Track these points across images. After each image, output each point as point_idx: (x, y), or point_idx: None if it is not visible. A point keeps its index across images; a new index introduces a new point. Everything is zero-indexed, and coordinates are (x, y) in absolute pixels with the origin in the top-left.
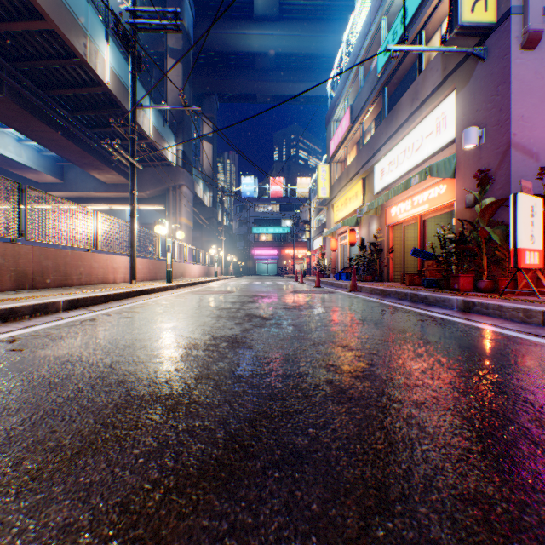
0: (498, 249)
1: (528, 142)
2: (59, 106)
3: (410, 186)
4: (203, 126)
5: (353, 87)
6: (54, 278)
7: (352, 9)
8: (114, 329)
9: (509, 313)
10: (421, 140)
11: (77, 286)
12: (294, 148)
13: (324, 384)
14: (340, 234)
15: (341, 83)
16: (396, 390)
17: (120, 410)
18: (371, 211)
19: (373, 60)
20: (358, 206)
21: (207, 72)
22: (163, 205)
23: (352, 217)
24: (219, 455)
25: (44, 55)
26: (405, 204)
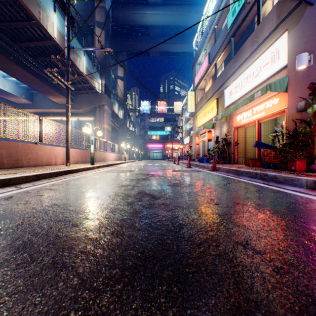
0: None
1: None
2: (25, 54)
3: (253, 99)
4: (118, 70)
5: (210, 41)
6: (8, 161)
7: None
8: (11, 212)
9: None
10: (260, 69)
11: (26, 167)
12: (172, 82)
13: None
14: (201, 134)
15: (202, 39)
16: None
17: None
18: (223, 118)
19: (223, 23)
20: (213, 116)
21: (120, 38)
22: (93, 117)
23: (209, 123)
24: None
25: (13, 19)
26: (247, 113)
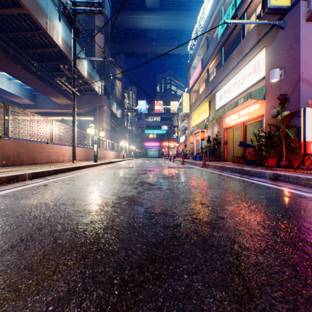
0: (292, 142)
1: (310, 77)
2: (32, 59)
3: (237, 104)
4: (116, 71)
5: (203, 48)
6: (26, 159)
7: (202, 4)
8: (57, 192)
9: (303, 181)
10: (244, 77)
11: (40, 164)
12: (168, 84)
13: (192, 234)
14: (195, 134)
15: (196, 45)
16: (243, 239)
17: (45, 257)
18: (214, 120)
19: (215, 32)
20: (206, 117)
21: (118, 40)
22: (93, 117)
23: (202, 124)
24: (114, 302)
25: (23, 29)
26: (234, 116)
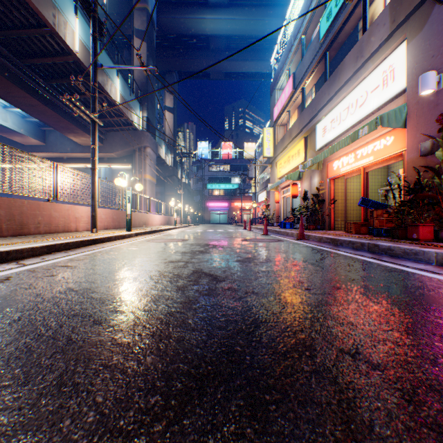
0: None
1: None
2: (35, 74)
3: (357, 137)
4: (166, 98)
5: (295, 57)
6: (7, 227)
7: None
8: (5, 301)
9: None
10: (366, 95)
11: (34, 235)
12: (242, 115)
13: None
14: (282, 188)
15: (284, 54)
16: None
17: None
18: (314, 166)
19: (314, 31)
20: (300, 162)
21: (168, 53)
22: (131, 164)
23: (294, 172)
24: None
25: (17, 25)
26: (348, 158)
